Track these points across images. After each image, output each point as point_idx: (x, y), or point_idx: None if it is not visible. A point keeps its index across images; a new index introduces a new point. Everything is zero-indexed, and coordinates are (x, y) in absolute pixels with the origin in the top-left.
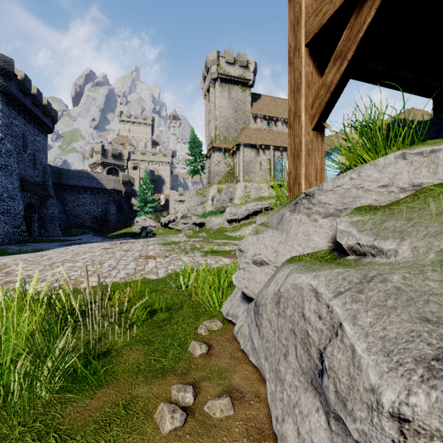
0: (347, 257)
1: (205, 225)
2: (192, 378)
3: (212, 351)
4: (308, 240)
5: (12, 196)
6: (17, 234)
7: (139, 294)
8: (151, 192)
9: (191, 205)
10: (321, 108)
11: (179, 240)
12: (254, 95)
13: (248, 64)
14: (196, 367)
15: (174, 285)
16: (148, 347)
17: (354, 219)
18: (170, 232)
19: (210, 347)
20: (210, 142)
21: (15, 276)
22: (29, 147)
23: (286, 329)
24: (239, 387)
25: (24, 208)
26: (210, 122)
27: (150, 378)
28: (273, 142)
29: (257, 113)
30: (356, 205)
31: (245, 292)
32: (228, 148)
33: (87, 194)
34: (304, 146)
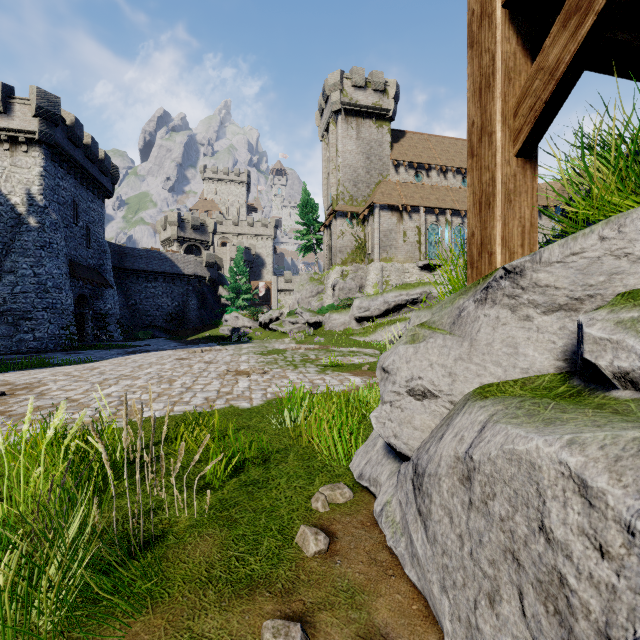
0: (612, 393)
1: (322, 326)
2: (301, 602)
3: (336, 545)
4: (514, 355)
5: (58, 285)
6: (65, 338)
7: (221, 433)
8: (245, 278)
9: (302, 296)
10: (535, 113)
11: (285, 347)
12: (395, 133)
13: (386, 86)
14: (309, 578)
15: (275, 420)
16: (228, 531)
17: (623, 316)
18: (272, 336)
19: (332, 538)
20: (329, 205)
21: (49, 399)
22: (81, 217)
23: (491, 543)
24: (388, 631)
25: (75, 302)
26: (330, 174)
27: (227, 596)
28: (423, 201)
29: (400, 159)
30: (615, 290)
31: (394, 444)
32: (356, 212)
33: (158, 281)
34: (500, 185)
